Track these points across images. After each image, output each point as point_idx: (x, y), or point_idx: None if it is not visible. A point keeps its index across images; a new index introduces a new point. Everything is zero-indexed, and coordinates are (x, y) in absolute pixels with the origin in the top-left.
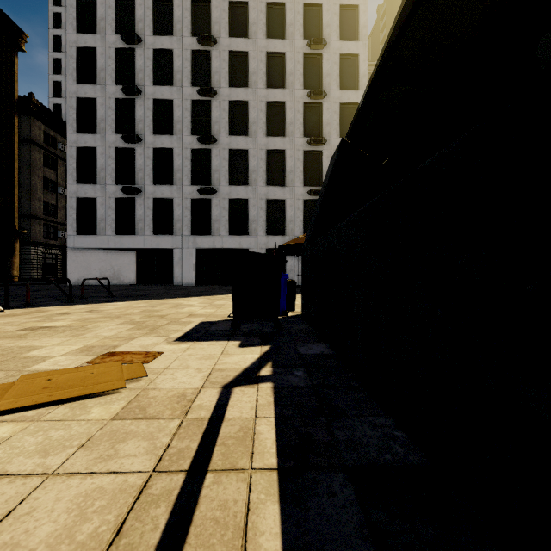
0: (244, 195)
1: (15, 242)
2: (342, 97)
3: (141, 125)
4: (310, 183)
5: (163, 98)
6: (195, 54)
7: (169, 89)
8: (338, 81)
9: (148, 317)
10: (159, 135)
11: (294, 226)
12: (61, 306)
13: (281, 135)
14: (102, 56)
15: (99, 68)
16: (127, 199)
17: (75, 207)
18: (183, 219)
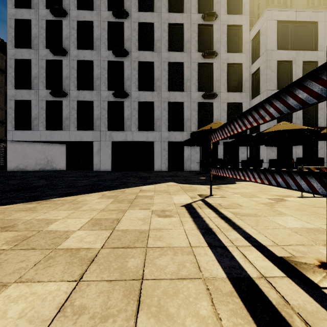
0: (151, 98)
1: None
2: (228, 20)
3: (67, 41)
4: (203, 89)
5: (85, 20)
6: None
7: (89, 13)
8: (226, 7)
9: None
10: (82, 50)
11: (191, 124)
12: None
13: (180, 51)
14: None
15: None
16: (56, 101)
17: (13, 107)
18: (101, 117)
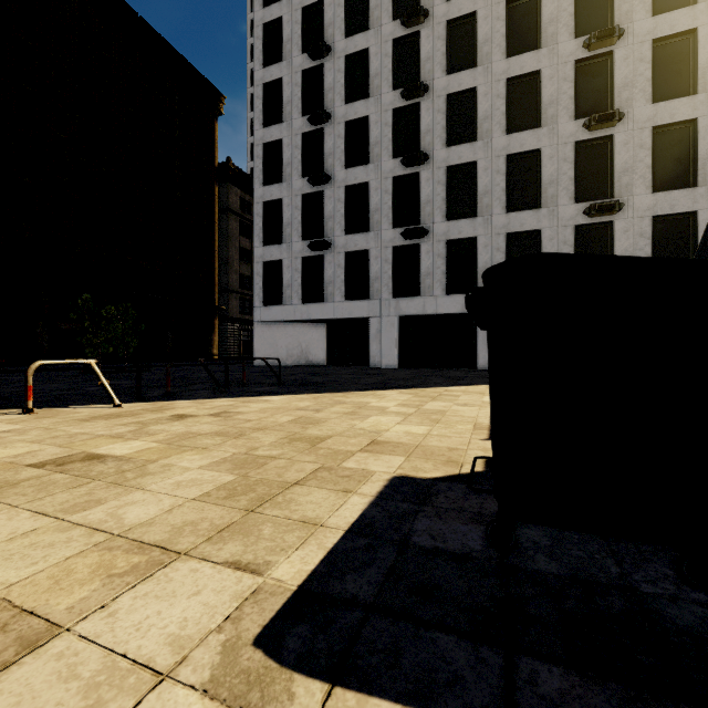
0: (470, 231)
1: (214, 319)
2: (656, 29)
3: (331, 159)
4: (587, 197)
5: (356, 118)
6: (398, 44)
7: (364, 104)
8: (648, 1)
9: (288, 441)
10: (352, 168)
11: None
12: (200, 399)
13: (533, 127)
14: (288, 86)
15: (285, 102)
16: (315, 257)
17: (261, 273)
18: (382, 276)
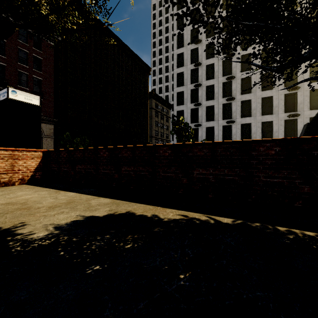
0: (249, 121)
1: None
2: None
3: (201, 98)
4: (288, 111)
5: (209, 85)
6: (224, 62)
7: (212, 80)
8: None
9: None
10: (208, 101)
11: (278, 134)
12: None
13: (270, 89)
14: (186, 74)
15: (184, 79)
16: (195, 128)
17: None
18: (219, 135)
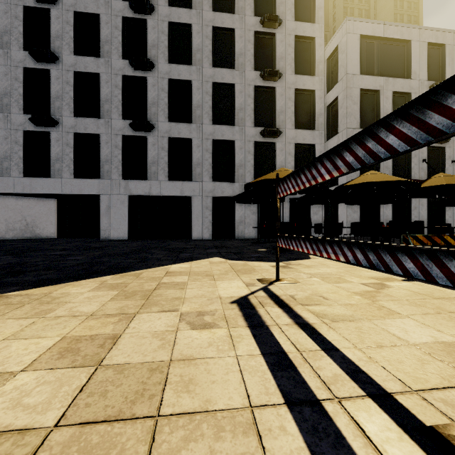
0: (187, 133)
1: None
2: (297, 29)
3: (58, 42)
4: (261, 124)
5: (86, 11)
6: None
7: (94, 1)
8: (293, 11)
9: None
10: (82, 56)
11: (245, 172)
12: None
13: (230, 68)
14: None
15: None
16: (41, 133)
17: None
18: (113, 159)
